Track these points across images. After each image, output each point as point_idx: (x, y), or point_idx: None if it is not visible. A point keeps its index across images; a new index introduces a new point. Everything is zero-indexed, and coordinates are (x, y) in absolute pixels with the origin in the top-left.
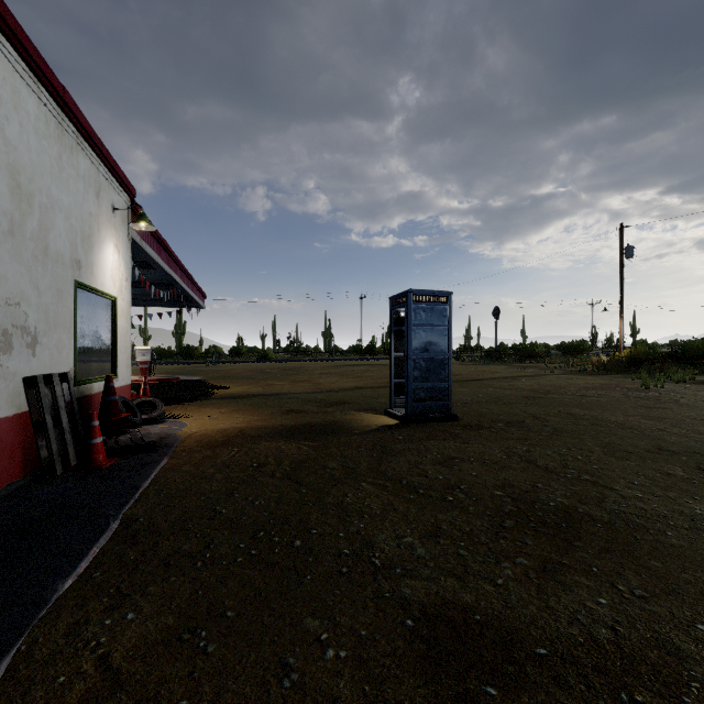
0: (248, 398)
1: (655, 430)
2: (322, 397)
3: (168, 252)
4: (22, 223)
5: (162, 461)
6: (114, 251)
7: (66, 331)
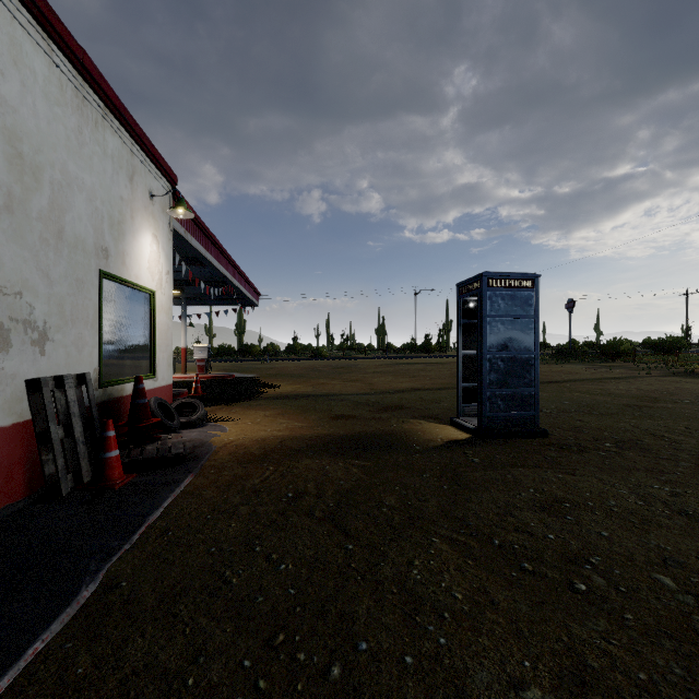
0: (296, 399)
1: None
2: (376, 400)
3: (217, 247)
4: (25, 200)
5: (184, 481)
6: (153, 241)
7: (89, 327)
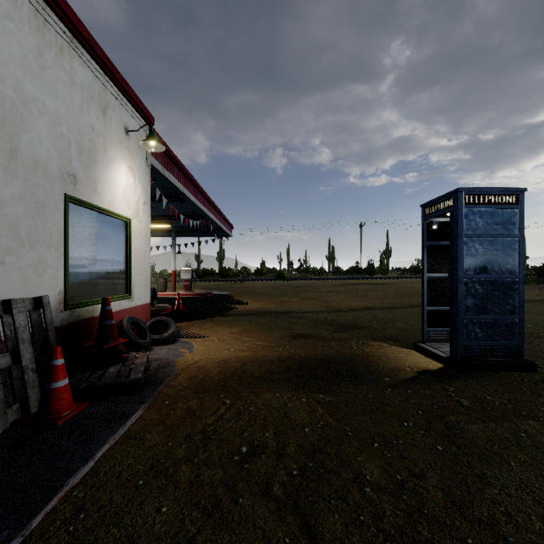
0: (260, 316)
1: None
2: (332, 318)
3: (194, 185)
4: None
5: (132, 416)
6: (128, 173)
7: (52, 250)
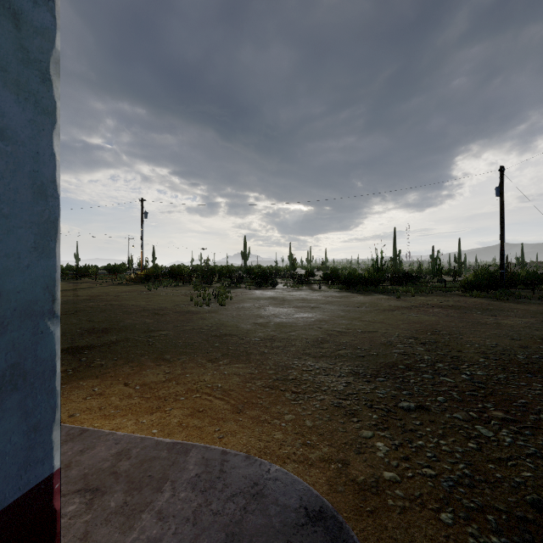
0: None
1: (145, 305)
2: None
3: None
4: None
5: None
6: None
7: None
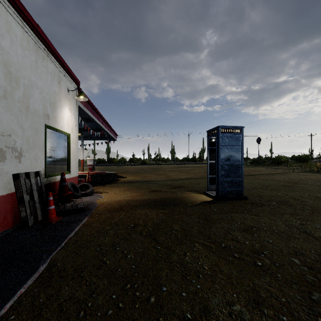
0: (134, 183)
1: None
2: (170, 183)
3: (98, 113)
4: (12, 93)
5: (84, 219)
6: (69, 111)
7: (40, 150)
